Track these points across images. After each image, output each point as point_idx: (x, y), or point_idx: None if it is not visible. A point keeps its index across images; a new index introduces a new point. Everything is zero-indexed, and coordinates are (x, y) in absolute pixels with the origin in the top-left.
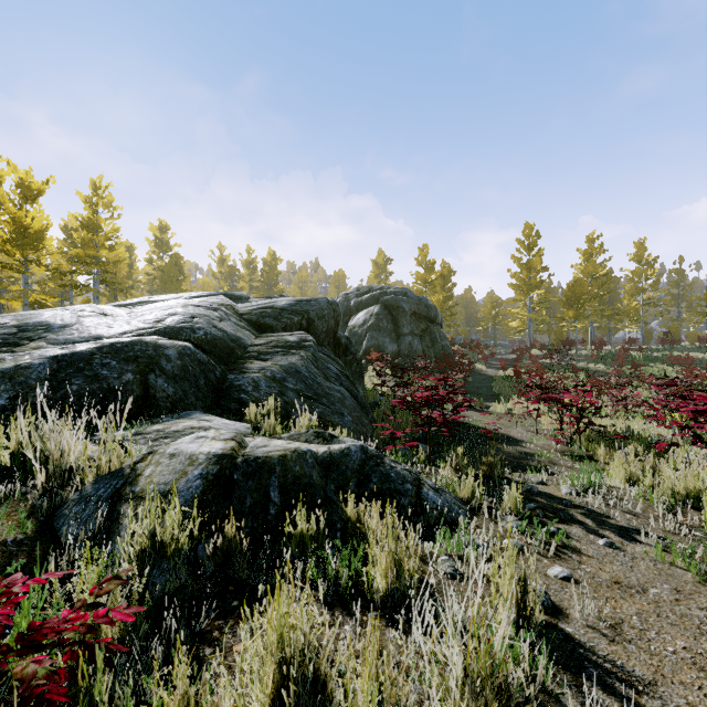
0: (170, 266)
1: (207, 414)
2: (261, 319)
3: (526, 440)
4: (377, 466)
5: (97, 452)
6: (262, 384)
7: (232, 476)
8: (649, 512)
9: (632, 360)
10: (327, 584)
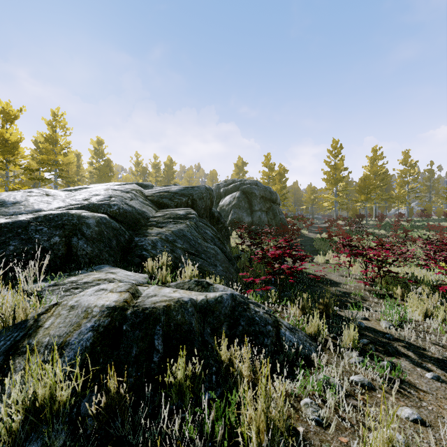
0: (104, 167)
1: (114, 268)
2: (160, 199)
3: (342, 282)
4: (244, 312)
5: (4, 306)
6: (158, 244)
7: (121, 327)
8: None
9: (404, 227)
10: (203, 439)
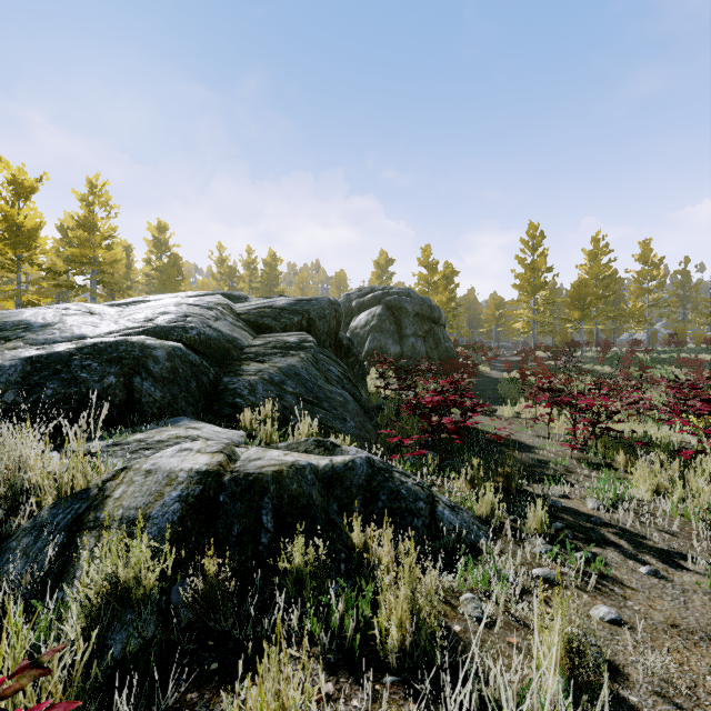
0: (169, 267)
1: (196, 421)
2: (259, 319)
3: (538, 446)
4: (385, 482)
5: (59, 469)
6: (259, 388)
7: (217, 498)
8: (686, 530)
9: (640, 362)
10: (329, 636)
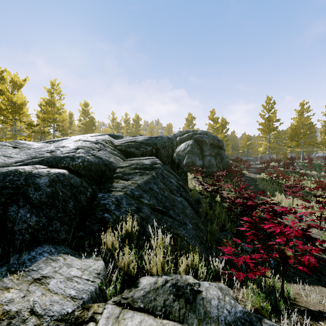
0: (88, 122)
1: (56, 256)
2: (127, 149)
3: (317, 237)
4: None
5: None
6: (123, 202)
7: None
8: None
9: None
10: None
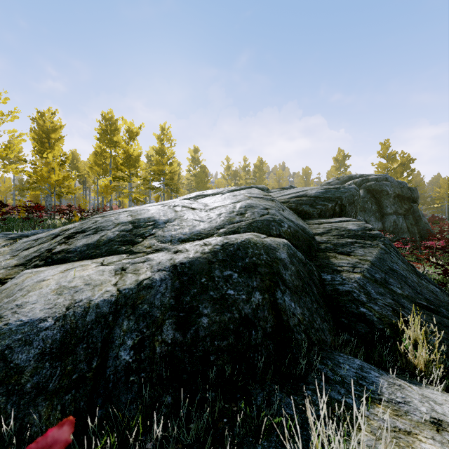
0: (201, 173)
1: (389, 377)
2: (299, 207)
3: None
4: None
5: None
6: (370, 290)
7: None
8: None
9: None
10: None
